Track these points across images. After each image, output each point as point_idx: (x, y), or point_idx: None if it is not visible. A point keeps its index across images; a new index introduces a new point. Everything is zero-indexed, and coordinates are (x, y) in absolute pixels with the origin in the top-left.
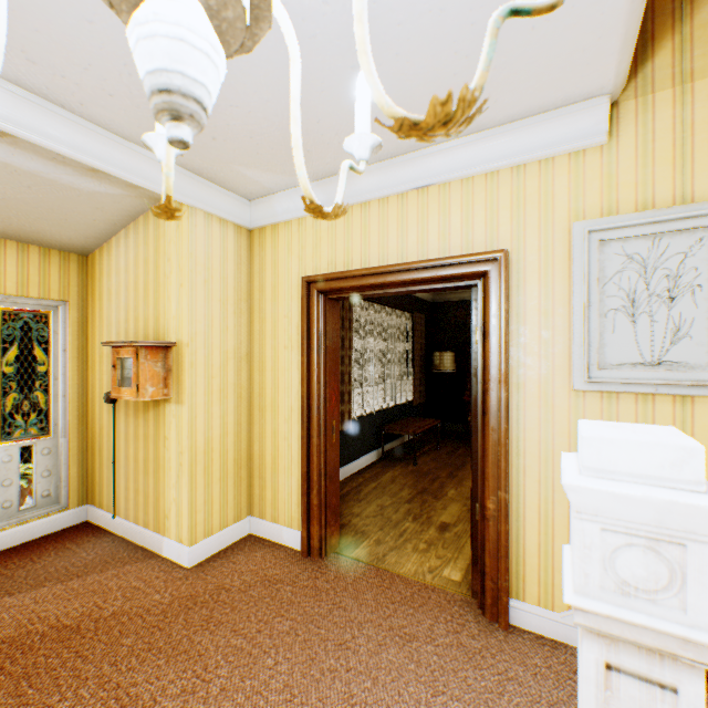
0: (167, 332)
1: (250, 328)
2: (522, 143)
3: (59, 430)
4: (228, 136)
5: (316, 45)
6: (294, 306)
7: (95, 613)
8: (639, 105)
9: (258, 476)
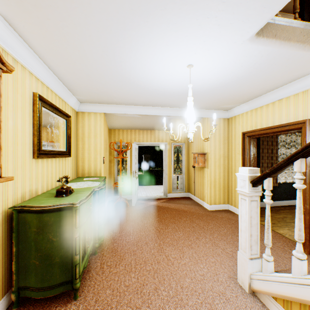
0: (204, 150)
1: (228, 147)
2: None
3: (183, 173)
4: (215, 103)
5: (228, 88)
6: (240, 141)
7: (189, 210)
8: None
9: (230, 192)
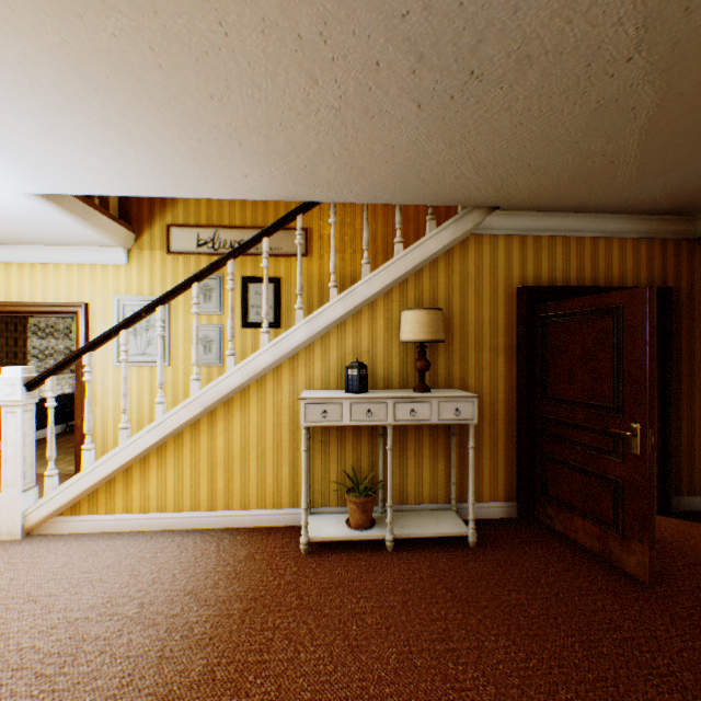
0: None
1: None
2: (94, 256)
3: None
4: None
5: None
6: None
7: None
8: (140, 253)
9: None
